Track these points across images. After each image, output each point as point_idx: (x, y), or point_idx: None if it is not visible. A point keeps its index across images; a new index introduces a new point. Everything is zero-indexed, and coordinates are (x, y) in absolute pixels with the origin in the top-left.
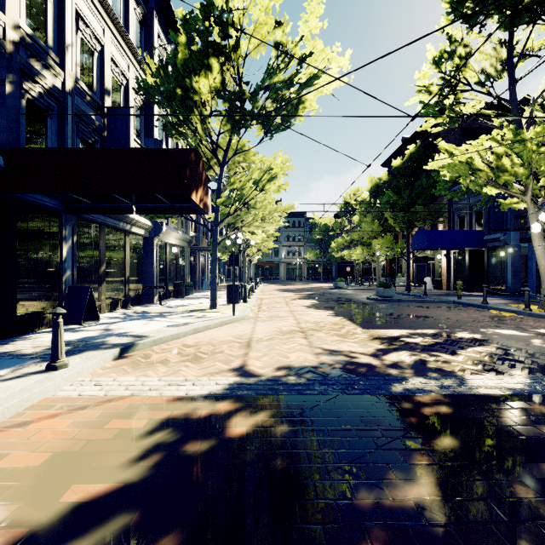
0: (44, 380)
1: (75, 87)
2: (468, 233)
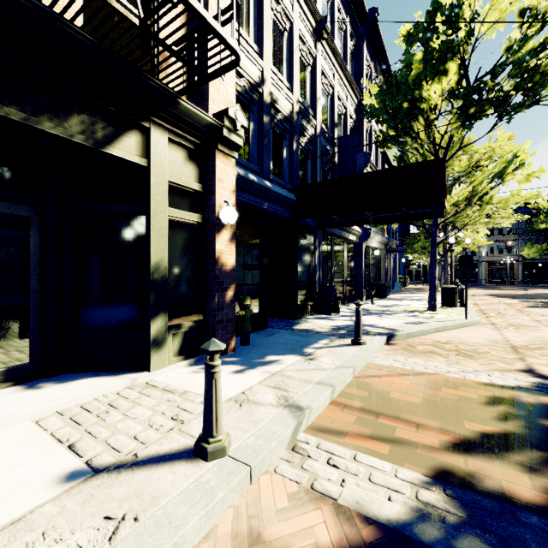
0: (361, 350)
1: (320, 130)
2: None
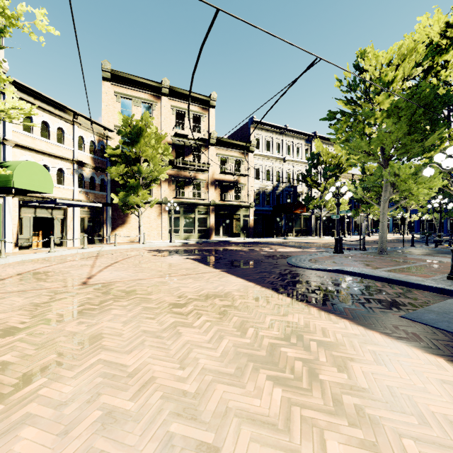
0: (272, 239)
1: (285, 186)
2: None
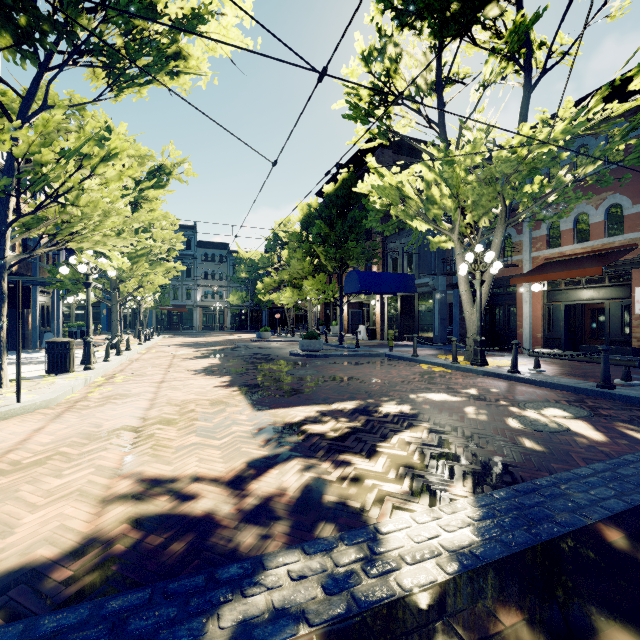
0: None
1: None
2: (401, 277)
